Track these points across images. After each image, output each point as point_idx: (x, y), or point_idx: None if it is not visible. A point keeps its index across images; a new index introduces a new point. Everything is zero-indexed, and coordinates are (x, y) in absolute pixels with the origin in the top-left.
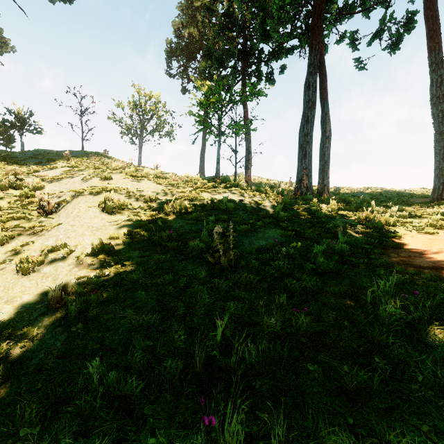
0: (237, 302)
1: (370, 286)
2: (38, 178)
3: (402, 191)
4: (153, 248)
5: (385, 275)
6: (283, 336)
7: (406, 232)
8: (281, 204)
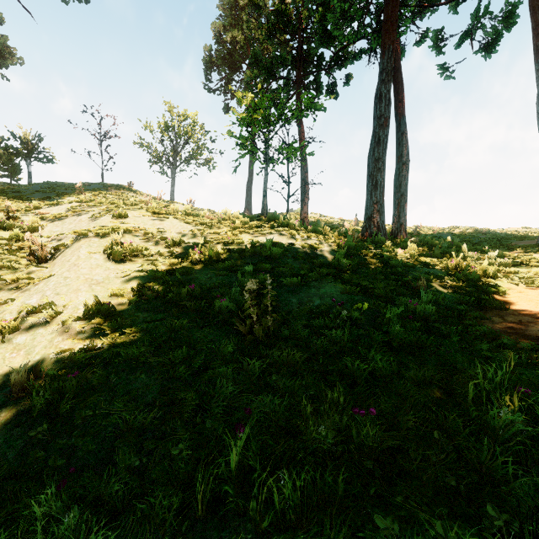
0: (274, 393)
1: (468, 368)
2: (37, 216)
3: (498, 231)
4: (168, 309)
5: (488, 350)
6: (338, 453)
7: (511, 285)
8: (343, 248)
